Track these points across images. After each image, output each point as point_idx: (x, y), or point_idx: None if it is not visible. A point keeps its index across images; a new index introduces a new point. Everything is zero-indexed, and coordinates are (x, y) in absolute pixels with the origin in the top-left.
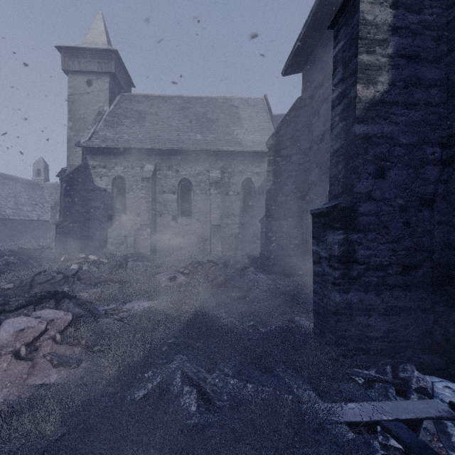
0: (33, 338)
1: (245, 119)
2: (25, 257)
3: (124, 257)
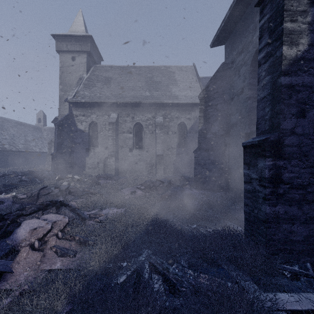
0: (43, 235)
1: (180, 81)
2: (32, 176)
3: (97, 177)
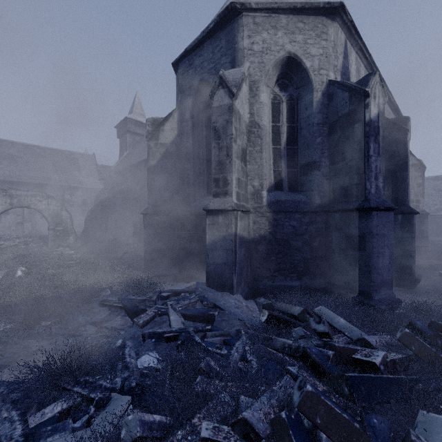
0: None
1: (83, 168)
2: None
3: (31, 234)
